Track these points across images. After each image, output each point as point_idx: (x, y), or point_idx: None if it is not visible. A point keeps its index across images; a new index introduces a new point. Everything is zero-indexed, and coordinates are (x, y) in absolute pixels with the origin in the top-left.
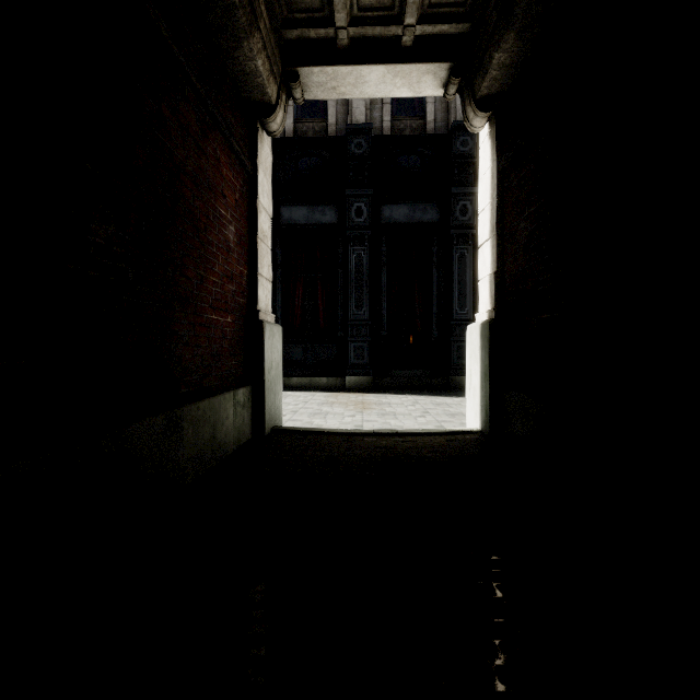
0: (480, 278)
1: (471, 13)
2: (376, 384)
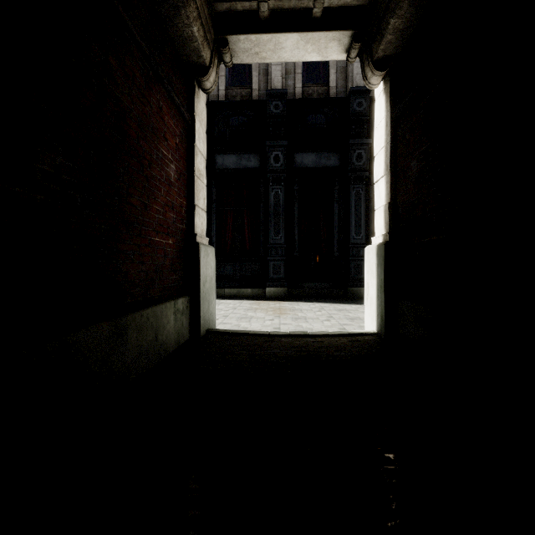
0: (376, 208)
1: None
2: (290, 294)
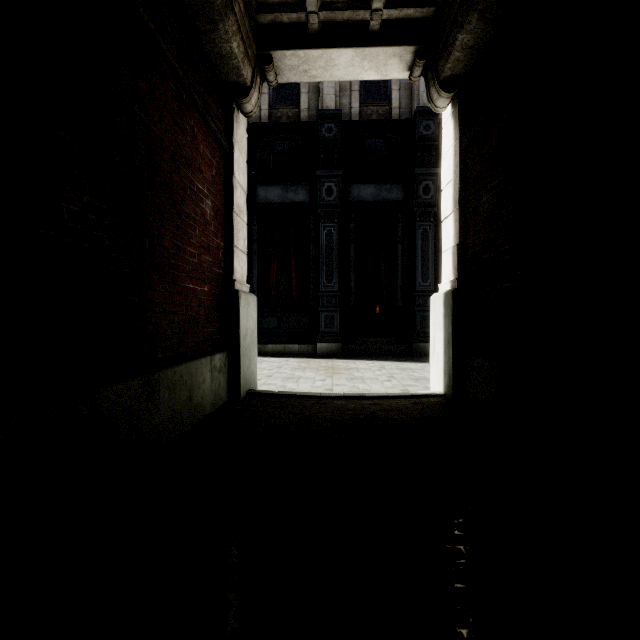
0: (443, 250)
1: None
2: (345, 351)
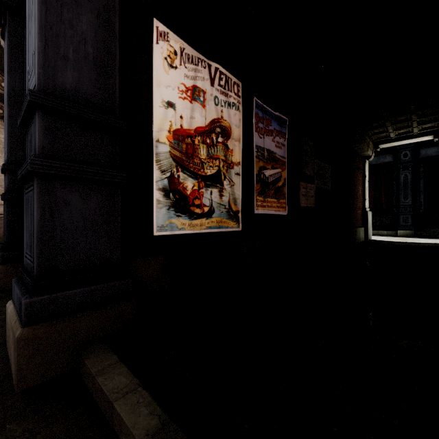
0: None
1: (437, 126)
2: (416, 235)
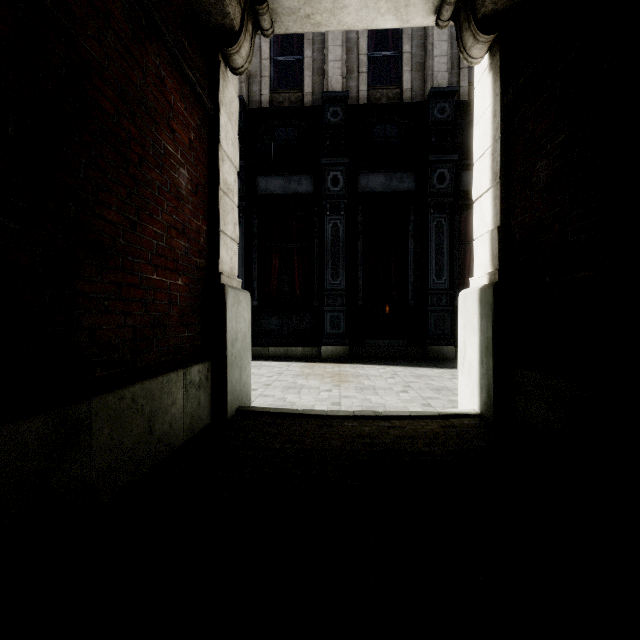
0: (476, 236)
1: None
2: (352, 354)
